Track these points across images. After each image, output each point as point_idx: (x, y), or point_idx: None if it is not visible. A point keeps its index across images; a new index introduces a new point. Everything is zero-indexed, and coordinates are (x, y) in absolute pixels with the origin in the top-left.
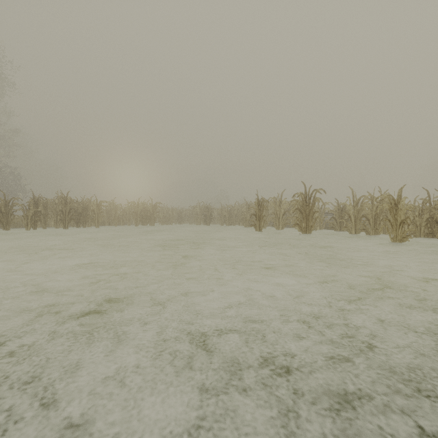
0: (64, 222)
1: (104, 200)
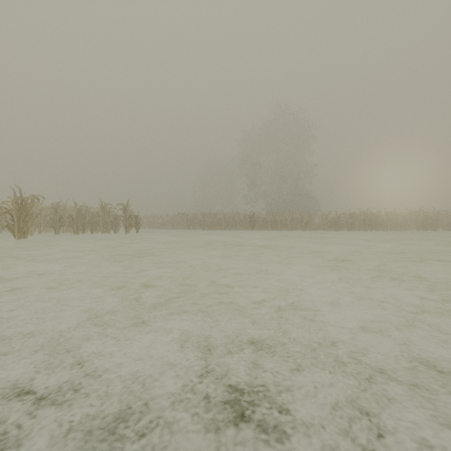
0: (365, 227)
1: (391, 212)
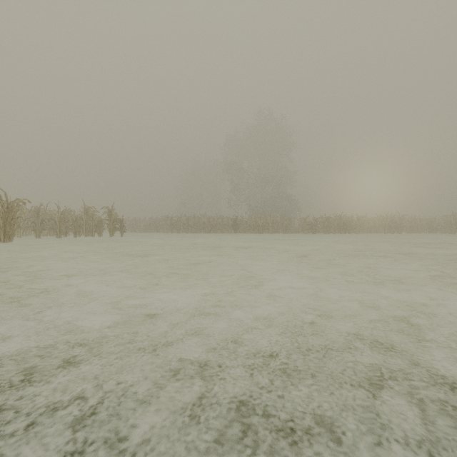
0: (339, 230)
1: (362, 216)
